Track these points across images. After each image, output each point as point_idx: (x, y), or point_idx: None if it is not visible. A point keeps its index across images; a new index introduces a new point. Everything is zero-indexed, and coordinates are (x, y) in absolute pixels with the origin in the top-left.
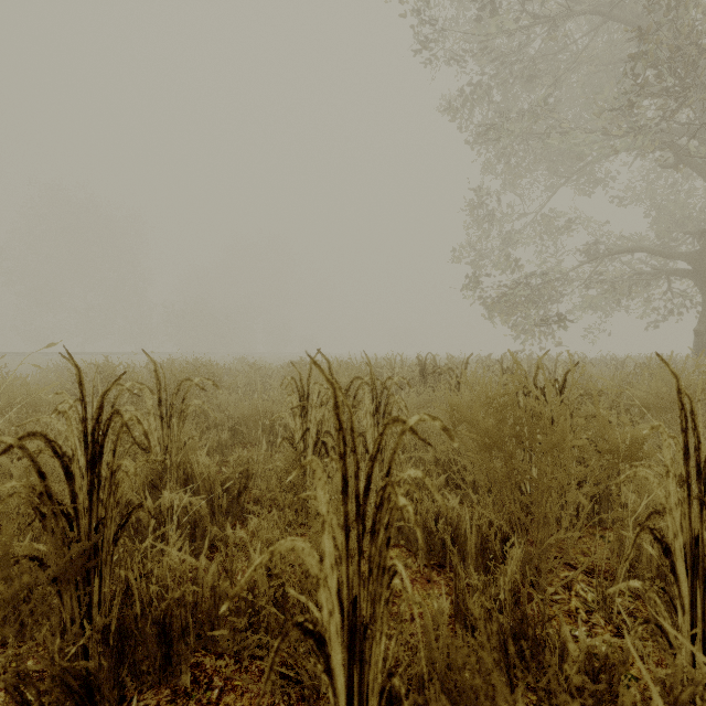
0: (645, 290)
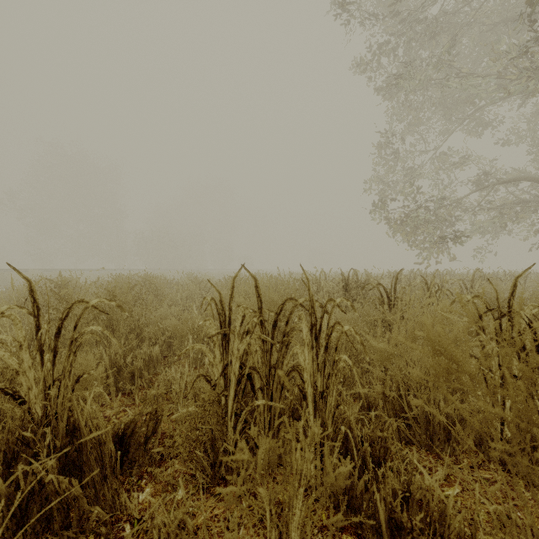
0: (527, 216)
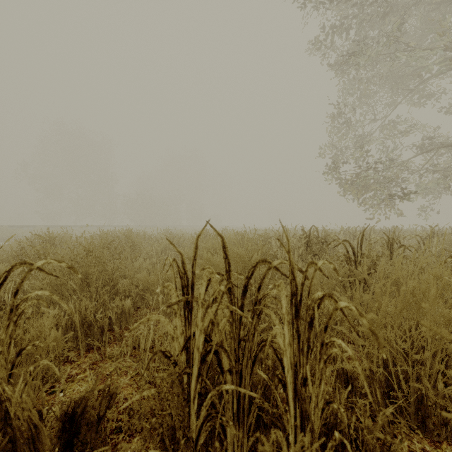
0: None
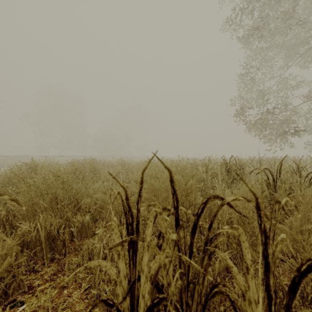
0: None
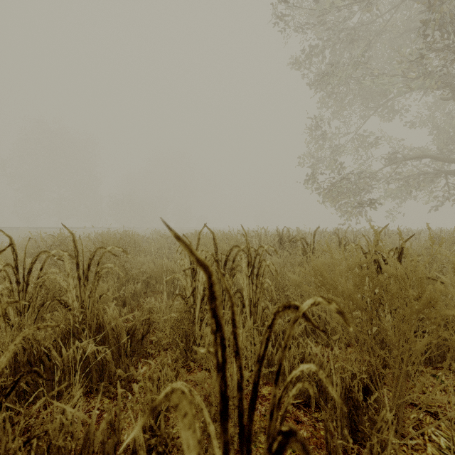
0: (428, 185)
